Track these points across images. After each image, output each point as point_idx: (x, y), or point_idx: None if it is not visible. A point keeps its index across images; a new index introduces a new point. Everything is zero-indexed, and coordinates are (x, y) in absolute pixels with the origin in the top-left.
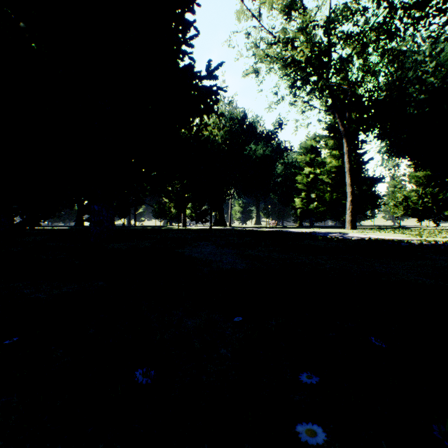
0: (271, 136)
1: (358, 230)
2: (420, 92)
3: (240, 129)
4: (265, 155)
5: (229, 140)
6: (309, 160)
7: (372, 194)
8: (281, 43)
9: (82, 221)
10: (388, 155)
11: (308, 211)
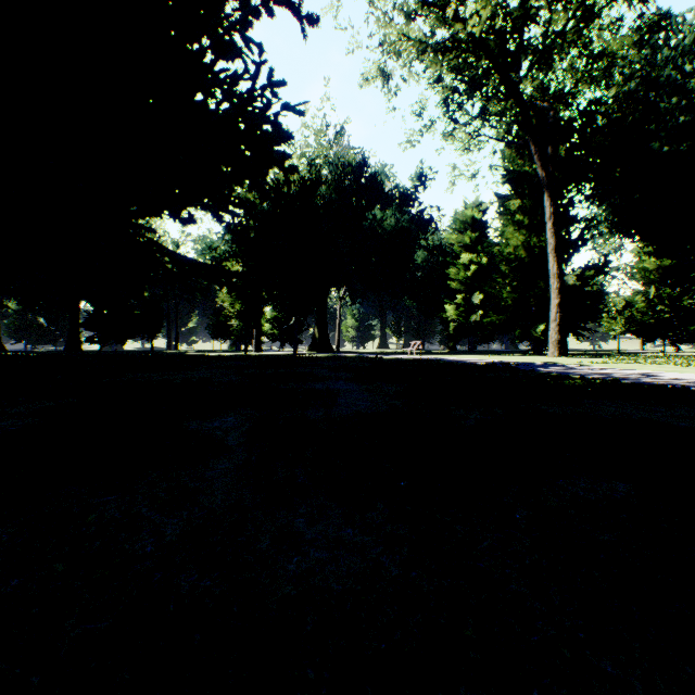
0: (409, 197)
1: (577, 359)
2: (689, 104)
3: (355, 184)
4: (399, 227)
5: (336, 202)
6: (469, 242)
7: (585, 295)
8: (432, 13)
9: (79, 342)
10: (612, 228)
11: (468, 325)
